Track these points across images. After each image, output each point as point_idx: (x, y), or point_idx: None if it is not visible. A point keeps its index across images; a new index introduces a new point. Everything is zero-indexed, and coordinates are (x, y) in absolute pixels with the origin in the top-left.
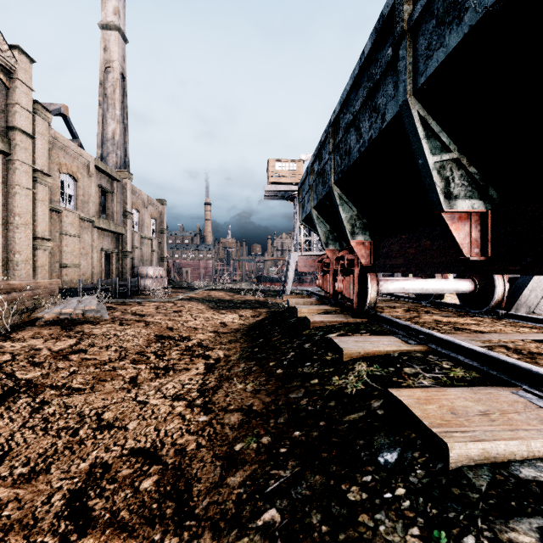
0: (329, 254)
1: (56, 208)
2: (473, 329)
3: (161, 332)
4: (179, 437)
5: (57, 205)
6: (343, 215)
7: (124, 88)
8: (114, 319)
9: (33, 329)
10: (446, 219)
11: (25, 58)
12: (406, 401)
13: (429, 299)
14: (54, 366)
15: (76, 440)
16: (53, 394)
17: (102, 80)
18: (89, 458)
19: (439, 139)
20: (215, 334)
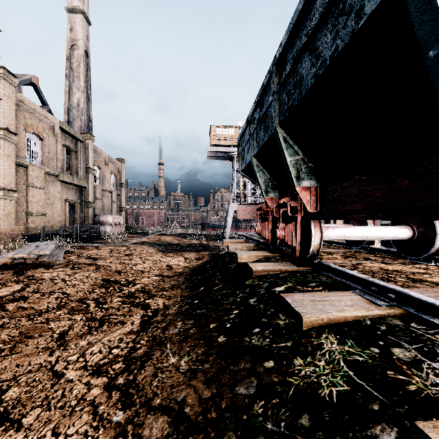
0: (269, 201)
1: (22, 163)
2: (431, 281)
3: (109, 276)
4: None
5: (23, 161)
6: (288, 158)
7: (88, 63)
8: (68, 263)
9: None
10: None
11: None
12: None
13: (361, 244)
14: None
15: None
16: None
17: (68, 55)
18: None
19: None
20: (159, 278)
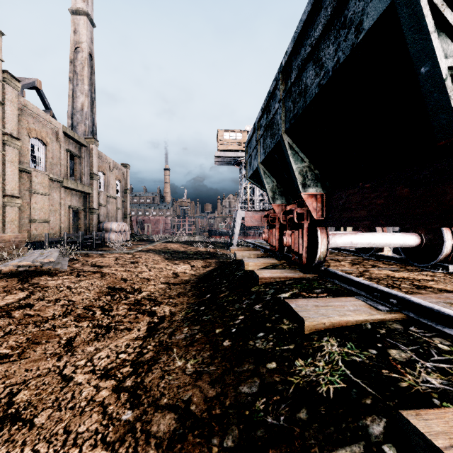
0: (276, 208)
1: (25, 169)
2: (436, 287)
3: (114, 283)
4: (89, 450)
5: (26, 166)
6: (294, 165)
7: (92, 66)
8: (73, 270)
9: None
10: None
11: None
12: None
13: (370, 252)
14: None
15: None
16: None
17: (72, 58)
18: None
19: None
20: (165, 286)
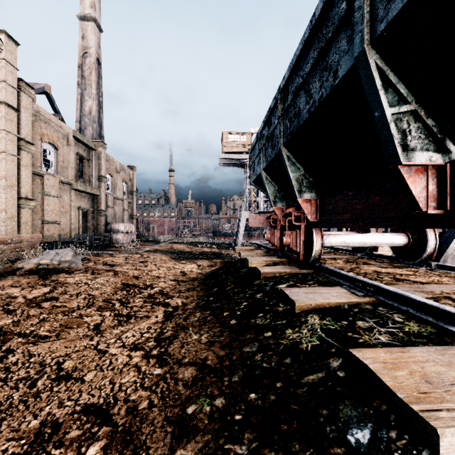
0: (277, 211)
1: (38, 172)
2: (413, 280)
3: (128, 280)
4: (132, 392)
5: (39, 170)
6: (291, 174)
7: (99, 71)
8: (87, 269)
9: (13, 278)
10: (403, 172)
11: (11, 42)
12: (373, 366)
13: (365, 251)
14: (26, 313)
15: (33, 392)
16: (20, 341)
17: (80, 63)
18: (41, 414)
19: (397, 91)
20: (175, 282)
